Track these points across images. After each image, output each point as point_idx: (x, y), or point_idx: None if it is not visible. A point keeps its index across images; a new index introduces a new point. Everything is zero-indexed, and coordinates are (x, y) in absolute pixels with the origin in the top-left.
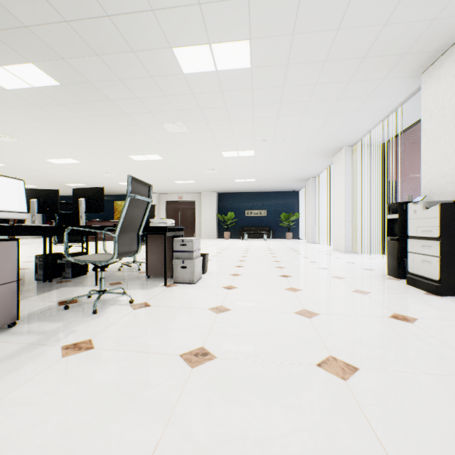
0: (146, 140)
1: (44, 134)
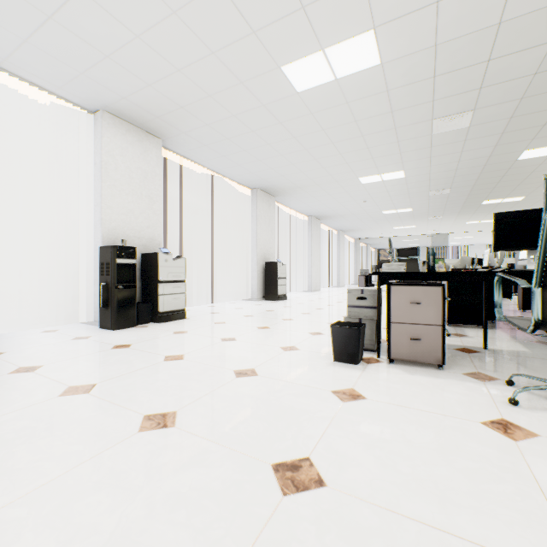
0: None
1: None
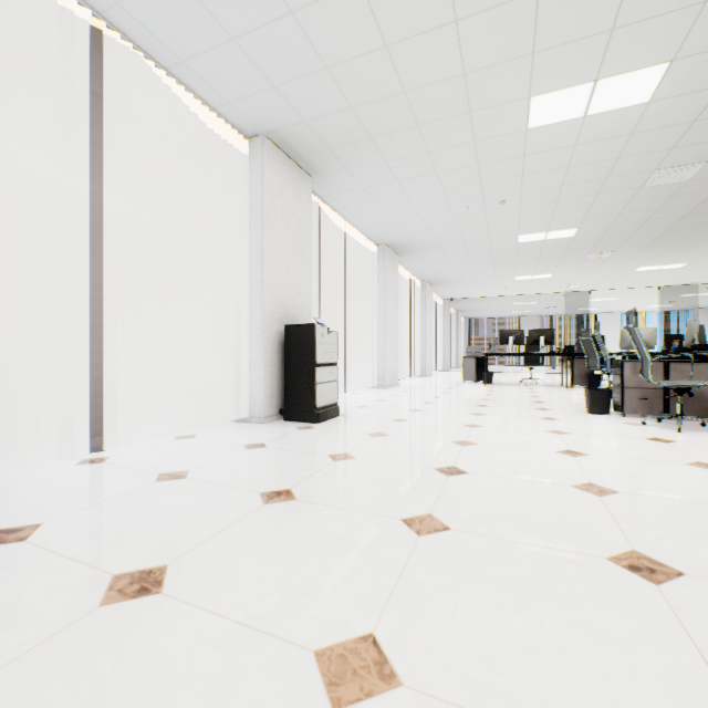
0: None
1: None
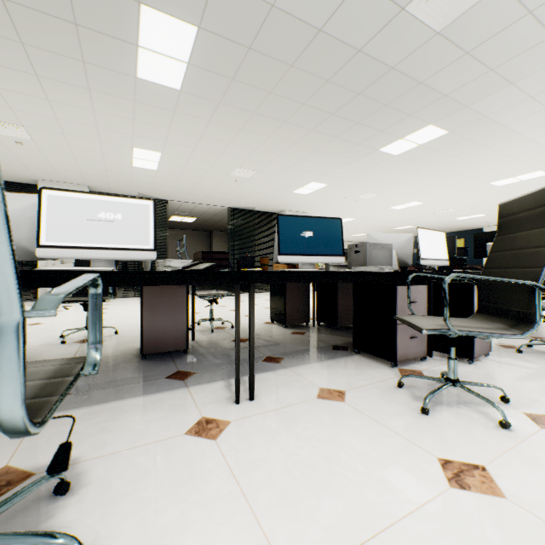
0: (529, 156)
1: (402, 184)
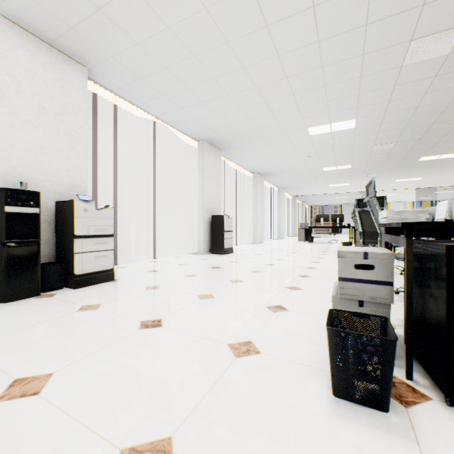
0: None
1: None
